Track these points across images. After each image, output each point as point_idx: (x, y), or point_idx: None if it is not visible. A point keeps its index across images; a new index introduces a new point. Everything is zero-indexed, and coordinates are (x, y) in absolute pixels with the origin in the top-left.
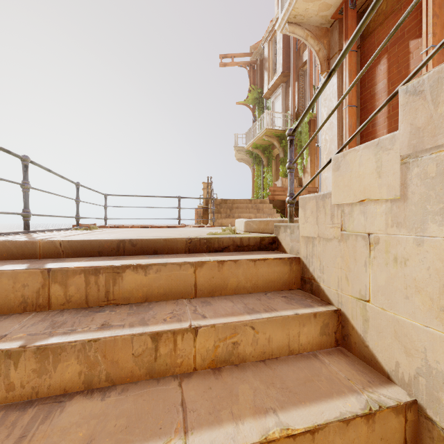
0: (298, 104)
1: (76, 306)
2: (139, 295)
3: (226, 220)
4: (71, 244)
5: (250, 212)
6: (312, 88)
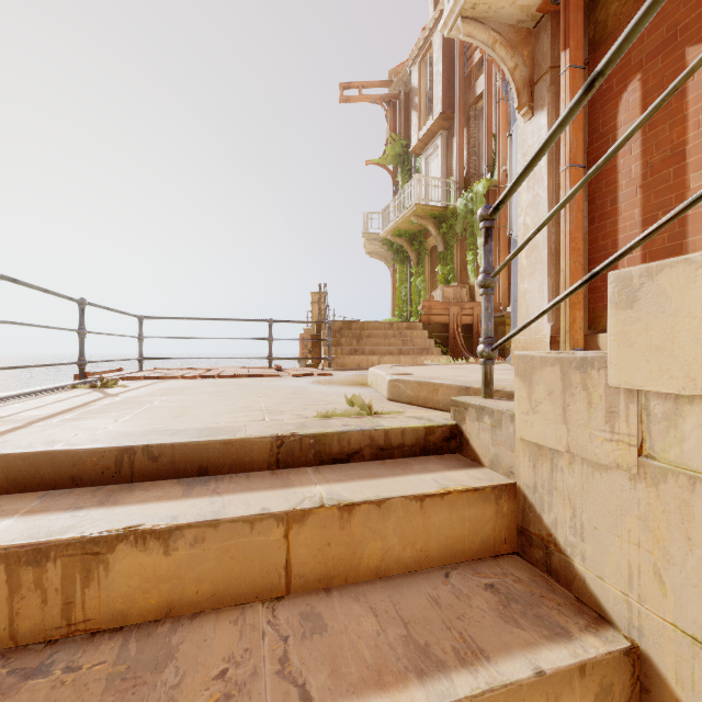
0: (468, 165)
1: None
2: (151, 602)
3: (351, 359)
4: (4, 463)
5: (390, 344)
6: (491, 138)
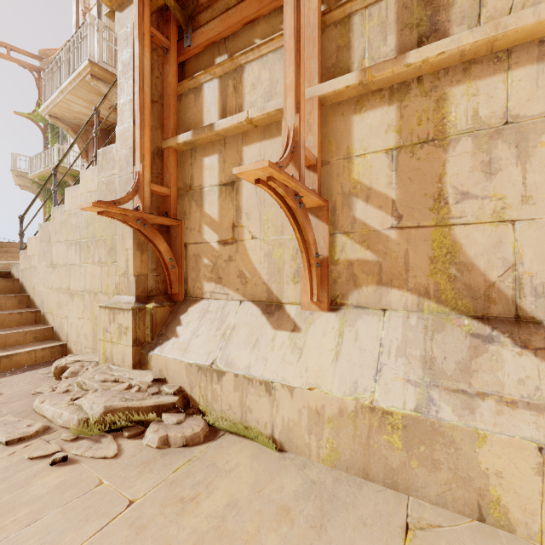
0: None
1: None
2: None
3: None
4: None
5: None
6: None
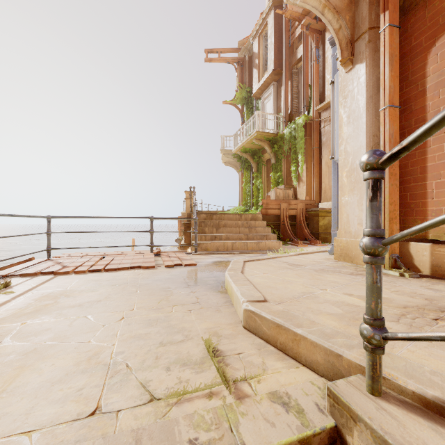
0: (291, 105)
1: None
2: None
3: (212, 244)
4: None
5: (240, 232)
6: (308, 88)
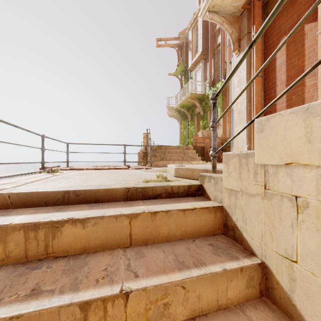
0: (214, 75)
1: (15, 261)
2: (78, 247)
3: (160, 162)
4: (19, 196)
5: (178, 156)
6: (224, 63)
